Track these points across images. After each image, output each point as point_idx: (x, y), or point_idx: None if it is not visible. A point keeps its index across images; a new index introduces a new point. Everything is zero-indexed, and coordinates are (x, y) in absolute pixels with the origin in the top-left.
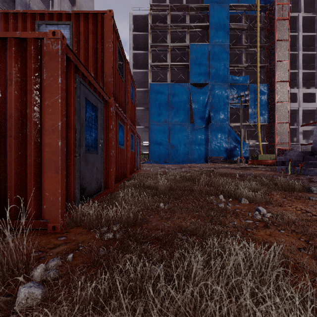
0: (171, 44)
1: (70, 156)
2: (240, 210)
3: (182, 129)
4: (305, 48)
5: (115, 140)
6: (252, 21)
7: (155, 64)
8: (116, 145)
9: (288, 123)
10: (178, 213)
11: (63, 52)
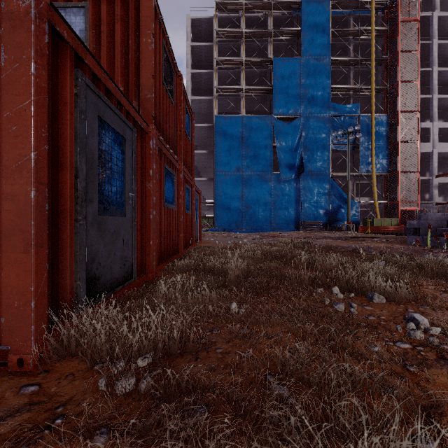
0: (245, 59)
1: (63, 219)
2: (376, 317)
3: (261, 182)
4: (442, 63)
5: (159, 194)
6: (364, 24)
7: (223, 88)
8: (160, 203)
9: (417, 172)
10: (264, 326)
11: (40, 14)
